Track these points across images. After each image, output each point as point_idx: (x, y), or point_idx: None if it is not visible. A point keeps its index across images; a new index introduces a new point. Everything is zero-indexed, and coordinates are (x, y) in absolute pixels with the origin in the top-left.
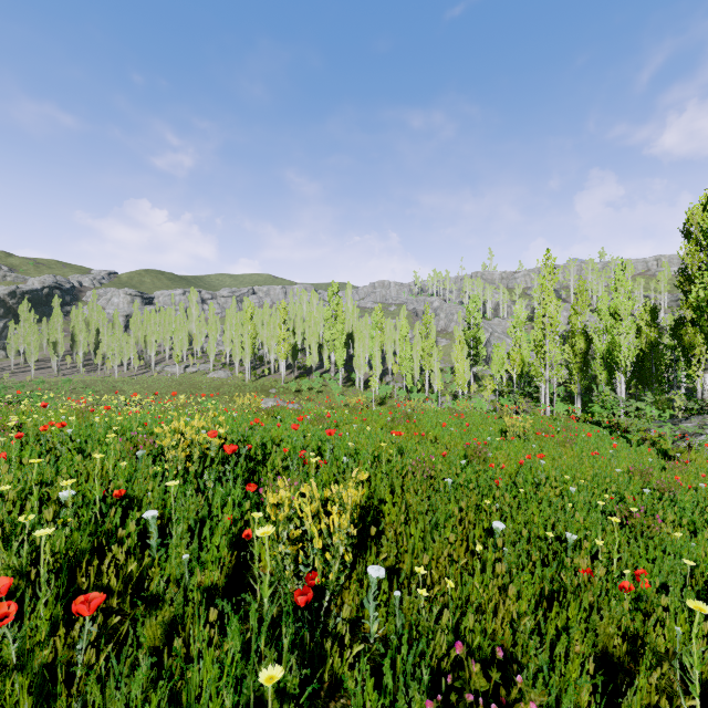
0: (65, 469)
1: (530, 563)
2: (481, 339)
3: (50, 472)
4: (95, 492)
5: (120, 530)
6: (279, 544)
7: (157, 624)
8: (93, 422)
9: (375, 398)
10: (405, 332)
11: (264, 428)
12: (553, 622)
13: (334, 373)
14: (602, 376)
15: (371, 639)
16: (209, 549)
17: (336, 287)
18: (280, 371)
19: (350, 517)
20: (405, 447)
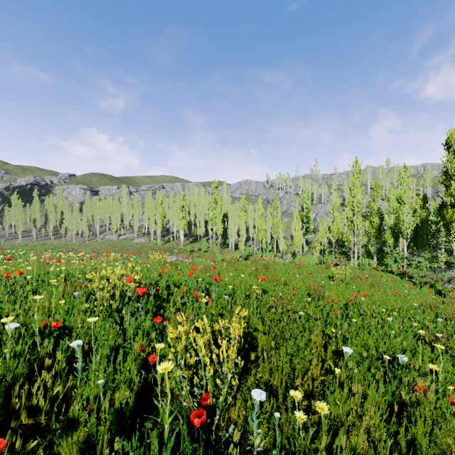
0: (18, 306)
1: (374, 381)
2: (310, 217)
3: (7, 308)
4: (35, 325)
5: (46, 359)
6: (178, 369)
7: (73, 443)
8: (49, 270)
9: (242, 256)
10: (261, 213)
11: (169, 275)
12: (402, 434)
13: (215, 239)
14: (390, 241)
15: (254, 451)
16: (123, 370)
17: (216, 183)
18: (180, 238)
19: (236, 348)
20: (266, 288)
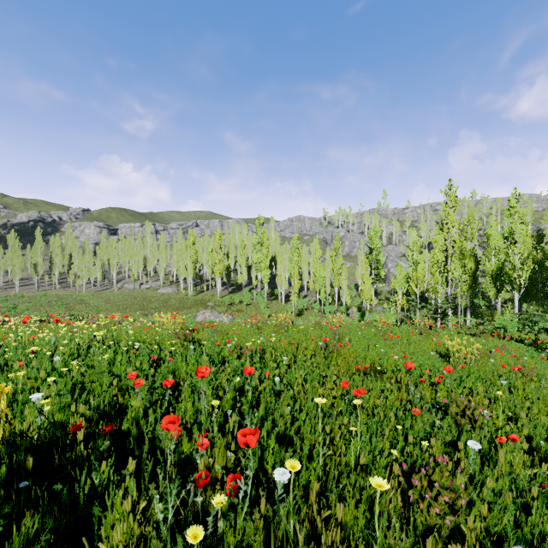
0: None
1: None
2: (381, 261)
3: None
4: None
5: None
6: None
7: None
8: None
9: (294, 310)
10: (319, 255)
11: (166, 368)
12: None
13: (260, 289)
14: (491, 292)
15: None
16: None
17: (262, 219)
18: (216, 287)
19: None
20: None
